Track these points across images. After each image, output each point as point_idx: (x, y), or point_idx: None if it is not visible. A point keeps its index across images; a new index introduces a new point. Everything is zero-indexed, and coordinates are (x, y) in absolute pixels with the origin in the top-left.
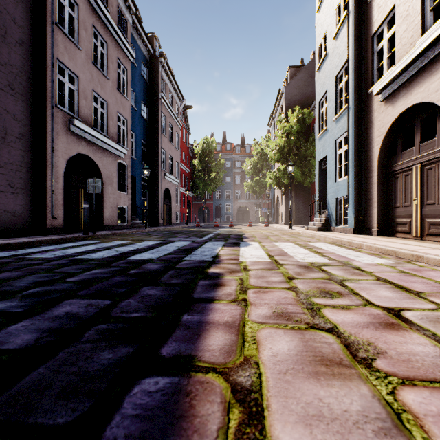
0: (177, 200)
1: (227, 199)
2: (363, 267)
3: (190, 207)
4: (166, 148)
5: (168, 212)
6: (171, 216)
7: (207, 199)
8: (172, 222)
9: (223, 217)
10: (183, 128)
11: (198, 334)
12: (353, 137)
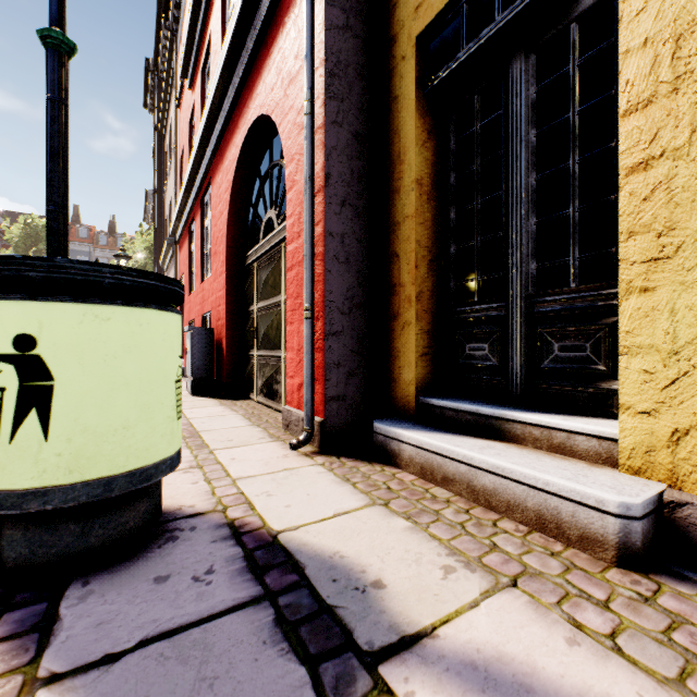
0: None
1: None
2: None
3: None
4: None
5: None
6: None
7: None
8: None
9: None
10: None
11: None
12: None
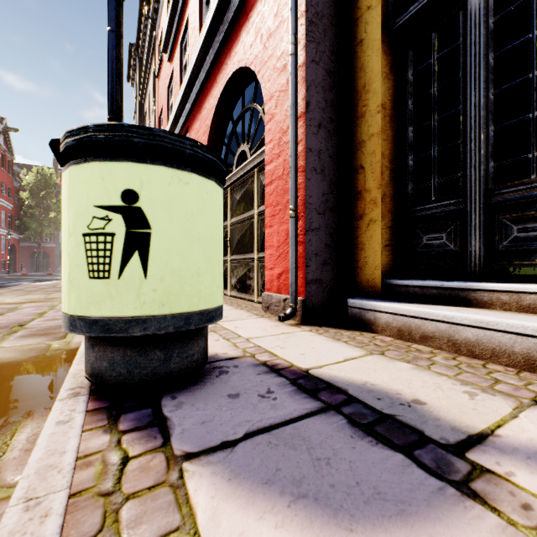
0: None
1: None
2: None
3: (16, 252)
4: None
5: None
6: None
7: (46, 242)
8: None
9: None
10: (2, 153)
11: (2, 288)
12: None
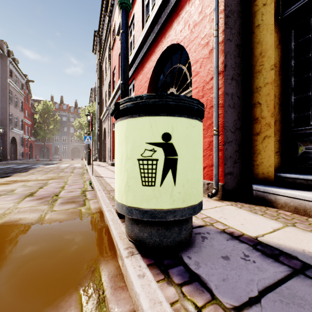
0: (21, 144)
1: (64, 142)
2: (70, 166)
3: (32, 147)
4: (13, 112)
5: (14, 151)
6: (17, 154)
7: (47, 142)
8: (17, 158)
9: (61, 154)
10: (26, 94)
11: (31, 169)
12: (99, 130)
